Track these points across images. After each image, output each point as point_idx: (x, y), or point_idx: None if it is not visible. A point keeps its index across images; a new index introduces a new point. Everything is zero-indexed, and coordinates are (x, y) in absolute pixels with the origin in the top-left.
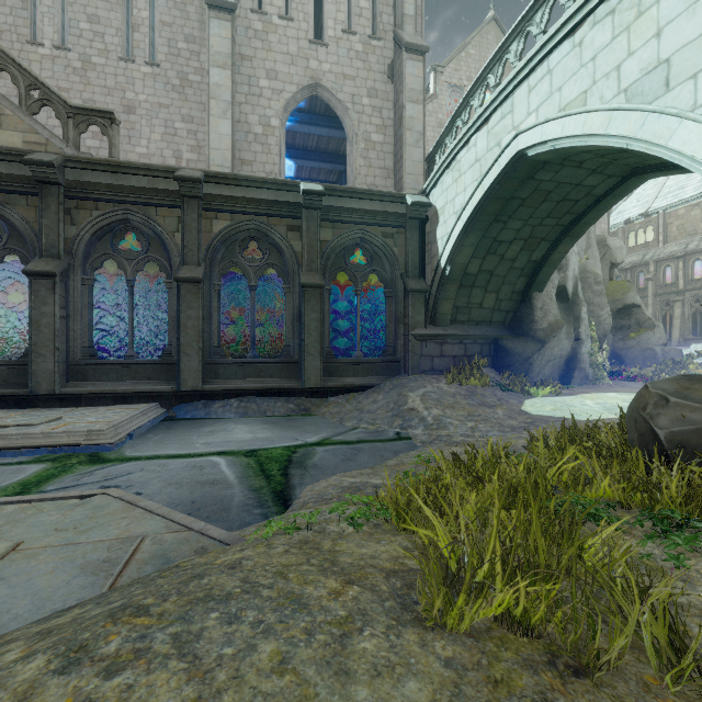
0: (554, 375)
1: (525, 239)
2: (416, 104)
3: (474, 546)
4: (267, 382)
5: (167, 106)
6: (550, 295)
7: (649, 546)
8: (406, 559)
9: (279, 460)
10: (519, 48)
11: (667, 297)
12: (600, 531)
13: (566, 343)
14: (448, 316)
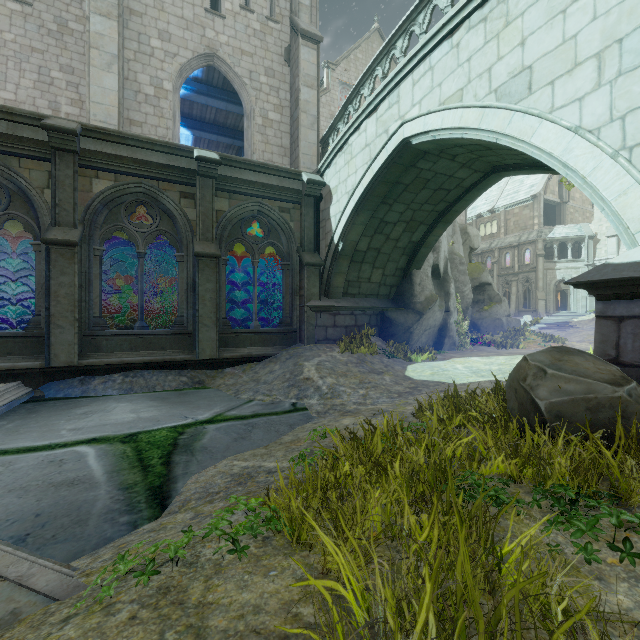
0: (429, 342)
1: (407, 222)
2: (311, 89)
3: (389, 590)
4: (157, 354)
5: (41, 52)
6: (426, 273)
7: (552, 532)
8: (301, 606)
9: (162, 444)
10: (404, 45)
11: (507, 278)
12: (502, 516)
13: (439, 315)
14: (340, 289)
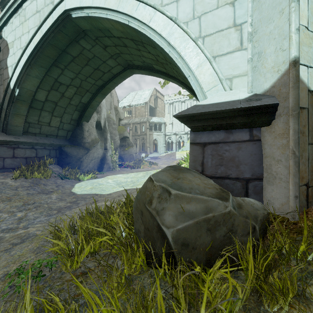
0: (95, 167)
1: (77, 87)
2: None
3: None
4: None
5: None
6: (92, 125)
7: None
8: None
9: None
10: None
11: (135, 137)
12: None
13: (101, 151)
14: (20, 128)
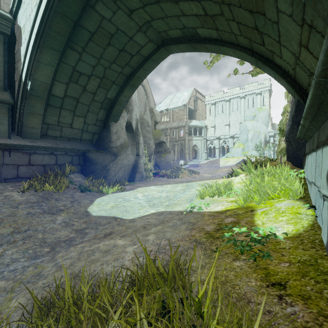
0: (125, 176)
1: (101, 78)
2: None
3: None
4: None
5: None
6: (122, 126)
7: None
8: None
9: None
10: None
11: (173, 143)
12: None
13: (132, 157)
14: (37, 130)
